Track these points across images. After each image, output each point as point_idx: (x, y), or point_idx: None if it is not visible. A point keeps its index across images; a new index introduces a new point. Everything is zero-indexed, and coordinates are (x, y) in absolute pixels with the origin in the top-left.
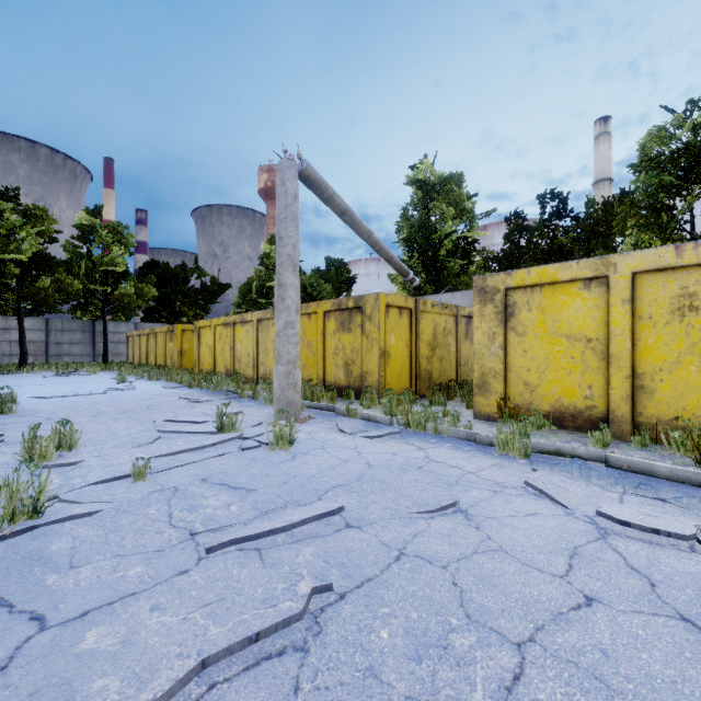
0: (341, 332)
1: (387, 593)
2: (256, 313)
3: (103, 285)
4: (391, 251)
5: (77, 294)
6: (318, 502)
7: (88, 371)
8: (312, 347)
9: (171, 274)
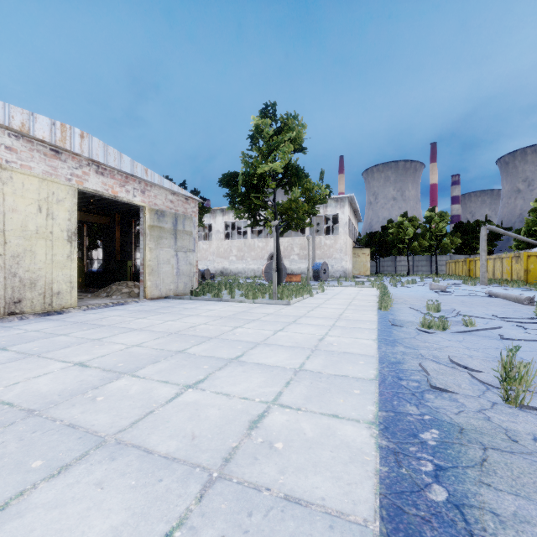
0: (515, 264)
1: (467, 288)
2: (493, 256)
3: (435, 240)
4: (528, 239)
5: (426, 247)
6: (469, 287)
7: (431, 277)
8: (508, 268)
9: (469, 228)
